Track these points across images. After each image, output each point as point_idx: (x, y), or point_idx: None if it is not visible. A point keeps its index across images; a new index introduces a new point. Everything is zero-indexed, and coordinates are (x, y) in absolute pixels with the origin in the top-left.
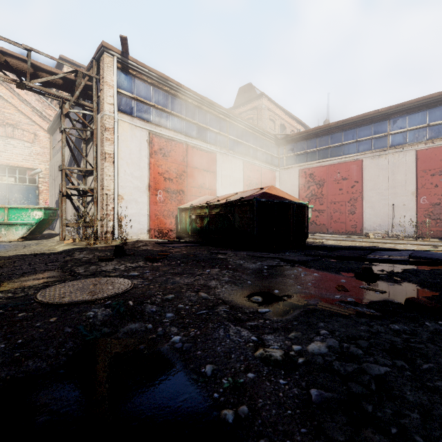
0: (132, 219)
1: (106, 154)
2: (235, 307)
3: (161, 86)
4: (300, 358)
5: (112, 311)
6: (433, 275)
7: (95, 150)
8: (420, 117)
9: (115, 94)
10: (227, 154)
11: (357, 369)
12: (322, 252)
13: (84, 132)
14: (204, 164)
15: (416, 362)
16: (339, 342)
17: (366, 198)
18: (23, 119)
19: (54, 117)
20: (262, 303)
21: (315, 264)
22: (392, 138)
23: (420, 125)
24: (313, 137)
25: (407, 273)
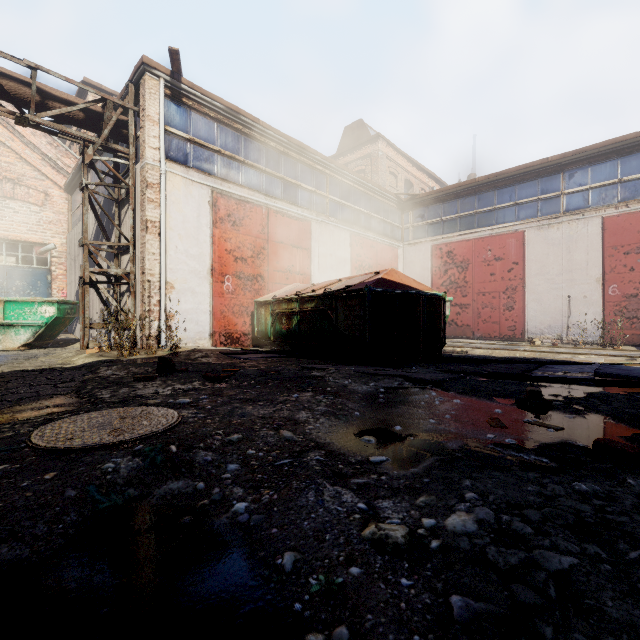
0: (186, 317)
1: (148, 222)
2: (335, 454)
3: (229, 123)
4: (434, 541)
5: (143, 461)
6: (632, 403)
7: (132, 217)
8: (609, 169)
9: (162, 133)
10: (327, 222)
11: (525, 559)
12: (466, 367)
13: (117, 189)
14: (293, 237)
15: (617, 548)
16: (495, 512)
17: (529, 287)
18: (29, 171)
19: (73, 169)
20: (375, 447)
21: (457, 386)
22: (568, 199)
23: (609, 180)
24: (453, 197)
25: (593, 400)
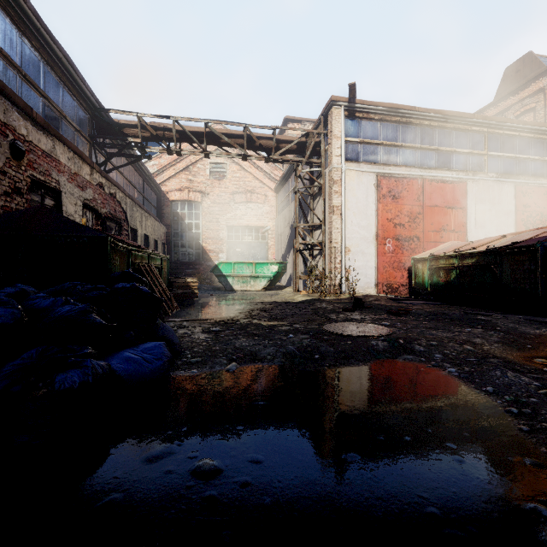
0: (358, 272)
1: (334, 207)
2: (511, 362)
3: (389, 119)
4: None
5: (388, 344)
6: None
7: (323, 205)
8: None
9: (342, 144)
10: (485, 179)
11: None
12: None
13: (311, 188)
14: (447, 200)
15: None
16: None
17: None
18: (257, 183)
19: (280, 177)
20: None
21: None
22: None
23: None
24: None
25: None
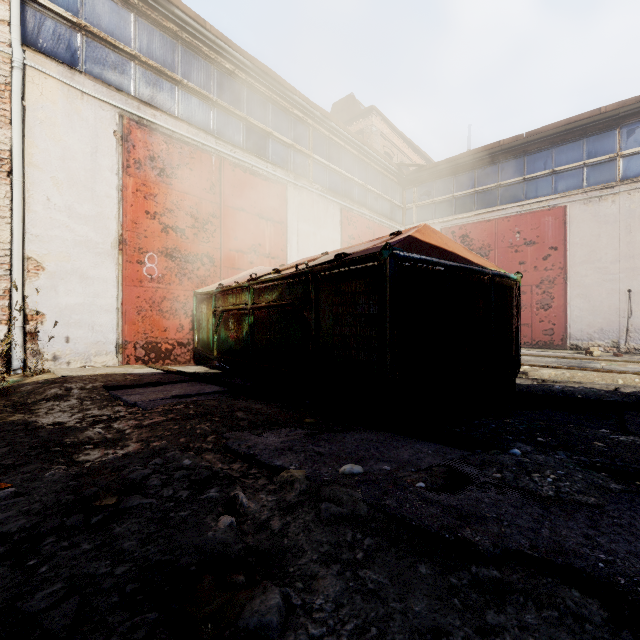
0: (70, 319)
1: None
2: None
3: (155, 17)
4: None
5: None
6: None
7: None
8: None
9: None
10: (310, 189)
11: None
12: (628, 439)
13: None
14: (259, 204)
15: None
16: None
17: (573, 279)
18: None
19: None
20: None
21: None
22: (626, 163)
23: None
24: (469, 168)
25: None
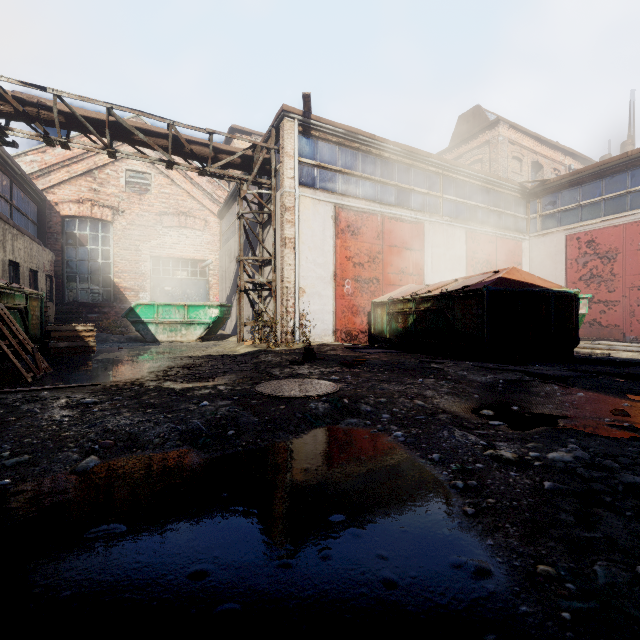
0: (314, 317)
1: (286, 239)
2: (459, 417)
3: (349, 144)
4: (537, 462)
5: (330, 405)
6: None
7: (274, 236)
8: None
9: (296, 165)
10: (440, 222)
11: (606, 476)
12: (602, 367)
13: (260, 214)
14: (406, 240)
15: None
16: (591, 456)
17: None
18: (195, 204)
19: (225, 199)
20: (493, 417)
21: (583, 382)
22: None
23: None
24: (595, 178)
25: None
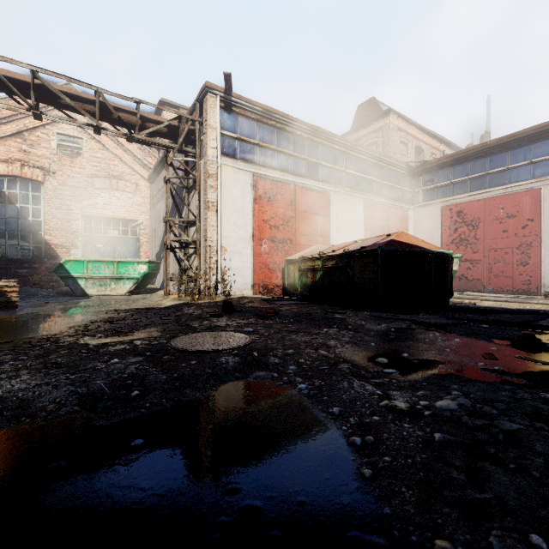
0: (235, 273)
1: (209, 203)
2: (358, 366)
3: (266, 121)
4: (427, 411)
5: (240, 359)
6: None
7: (198, 199)
8: None
9: (218, 136)
10: (343, 192)
11: (487, 424)
12: (471, 315)
13: (186, 180)
14: (315, 207)
15: None
16: (472, 402)
17: (546, 243)
18: (126, 169)
19: (154, 165)
20: (387, 365)
21: (458, 329)
22: None
23: None
24: (463, 161)
25: None
